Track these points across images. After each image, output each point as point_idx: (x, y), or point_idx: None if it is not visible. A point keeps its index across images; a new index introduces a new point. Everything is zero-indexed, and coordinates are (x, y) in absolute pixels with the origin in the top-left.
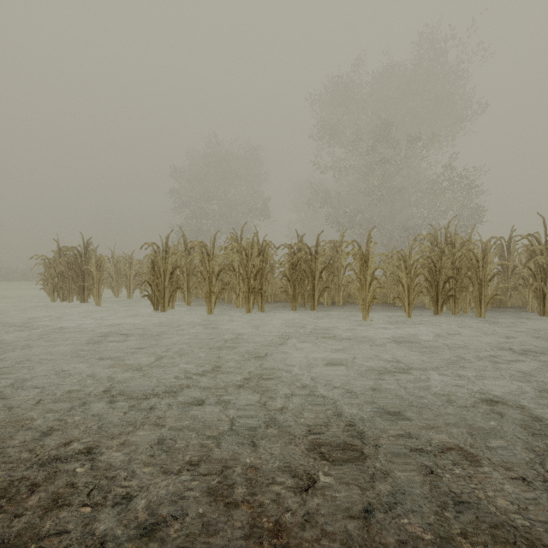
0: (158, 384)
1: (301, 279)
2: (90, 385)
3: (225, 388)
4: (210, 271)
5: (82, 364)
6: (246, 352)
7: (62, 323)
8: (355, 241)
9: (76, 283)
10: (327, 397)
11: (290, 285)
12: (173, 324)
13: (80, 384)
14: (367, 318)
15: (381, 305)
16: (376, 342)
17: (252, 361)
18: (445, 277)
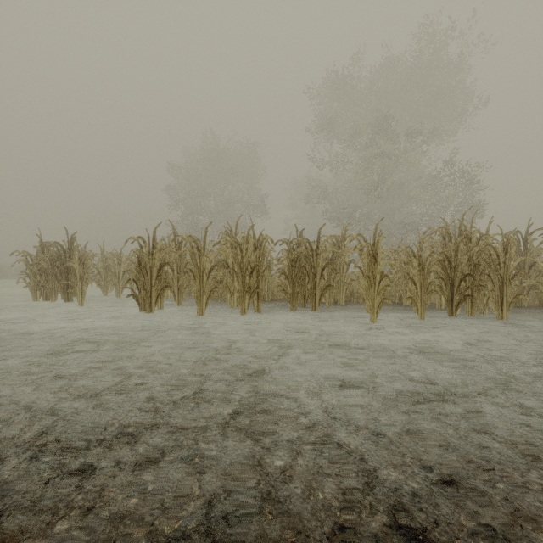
0: (115, 419)
1: (301, 277)
2: (20, 422)
3: (205, 427)
4: (200, 267)
5: (27, 385)
6: (237, 366)
7: (33, 326)
8: (361, 234)
9: (59, 281)
10: (347, 445)
11: (289, 283)
12: (157, 327)
13: (8, 419)
14: (376, 321)
15: (387, 304)
16: (393, 351)
17: (244, 381)
18: (461, 275)
